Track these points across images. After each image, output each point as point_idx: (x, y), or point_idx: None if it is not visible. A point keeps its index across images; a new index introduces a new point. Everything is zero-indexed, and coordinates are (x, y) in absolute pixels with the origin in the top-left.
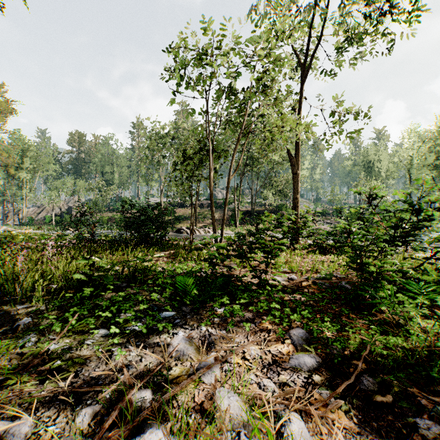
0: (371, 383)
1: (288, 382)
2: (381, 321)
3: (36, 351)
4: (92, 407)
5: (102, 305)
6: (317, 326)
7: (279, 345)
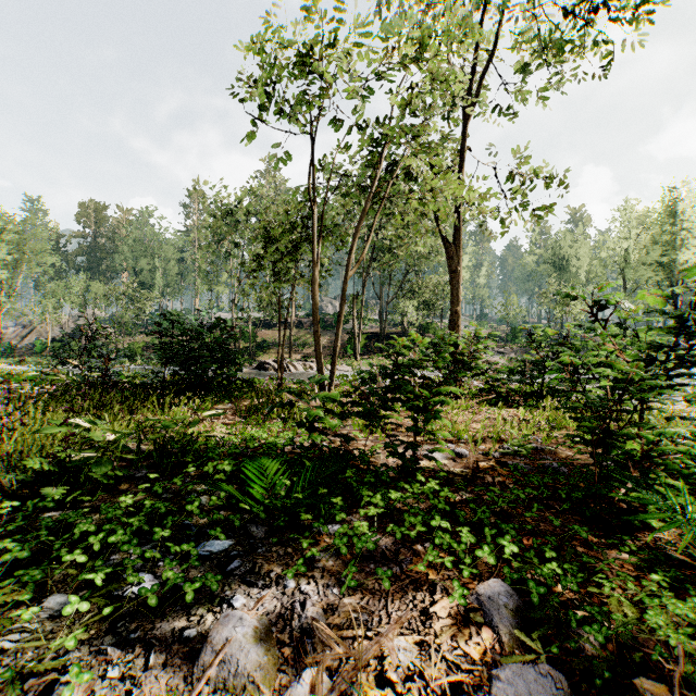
0: None
1: None
2: (659, 555)
3: None
4: None
5: (74, 531)
6: (533, 574)
7: (459, 630)
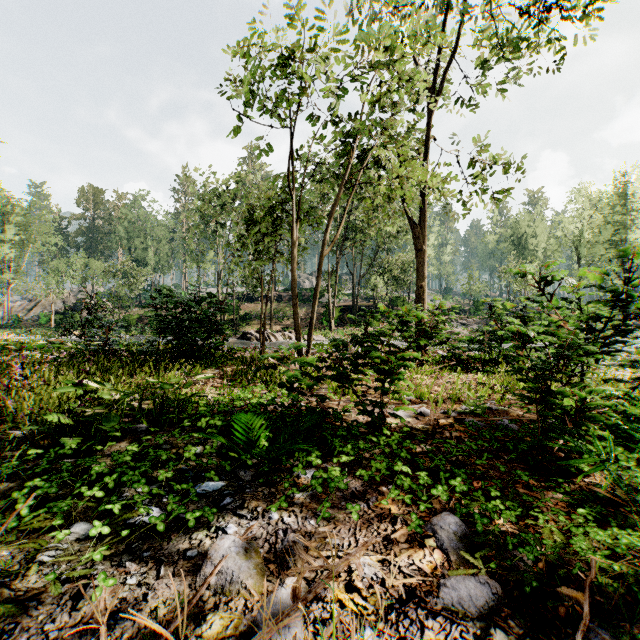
0: None
1: None
2: (589, 495)
3: None
4: None
5: (91, 472)
6: (479, 509)
7: (415, 552)
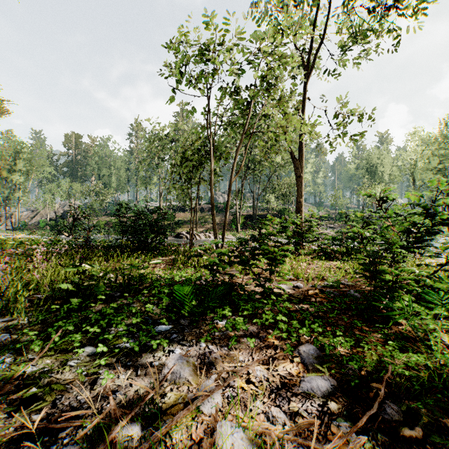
0: (395, 412)
1: (300, 411)
2: (398, 335)
3: (9, 376)
4: (69, 447)
5: (91, 318)
6: (328, 342)
7: (288, 364)
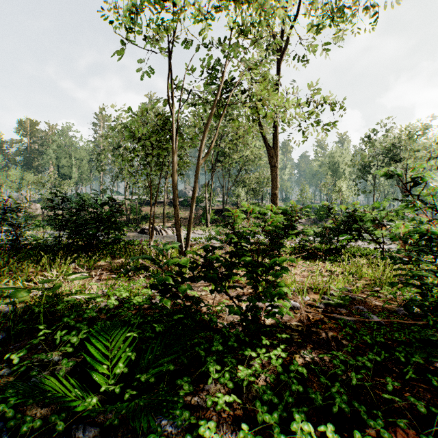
0: None
1: None
2: None
3: None
4: None
5: None
6: None
7: None
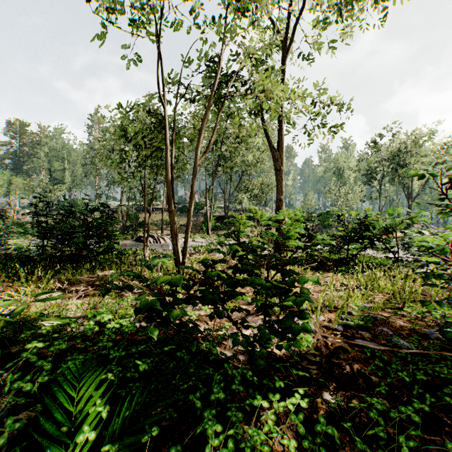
0: None
1: None
2: None
3: None
4: None
5: None
6: None
7: None
